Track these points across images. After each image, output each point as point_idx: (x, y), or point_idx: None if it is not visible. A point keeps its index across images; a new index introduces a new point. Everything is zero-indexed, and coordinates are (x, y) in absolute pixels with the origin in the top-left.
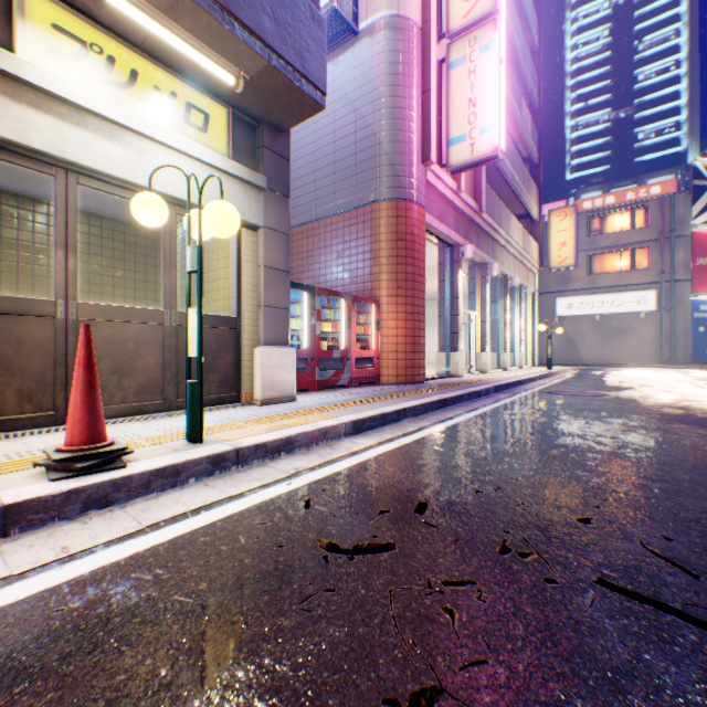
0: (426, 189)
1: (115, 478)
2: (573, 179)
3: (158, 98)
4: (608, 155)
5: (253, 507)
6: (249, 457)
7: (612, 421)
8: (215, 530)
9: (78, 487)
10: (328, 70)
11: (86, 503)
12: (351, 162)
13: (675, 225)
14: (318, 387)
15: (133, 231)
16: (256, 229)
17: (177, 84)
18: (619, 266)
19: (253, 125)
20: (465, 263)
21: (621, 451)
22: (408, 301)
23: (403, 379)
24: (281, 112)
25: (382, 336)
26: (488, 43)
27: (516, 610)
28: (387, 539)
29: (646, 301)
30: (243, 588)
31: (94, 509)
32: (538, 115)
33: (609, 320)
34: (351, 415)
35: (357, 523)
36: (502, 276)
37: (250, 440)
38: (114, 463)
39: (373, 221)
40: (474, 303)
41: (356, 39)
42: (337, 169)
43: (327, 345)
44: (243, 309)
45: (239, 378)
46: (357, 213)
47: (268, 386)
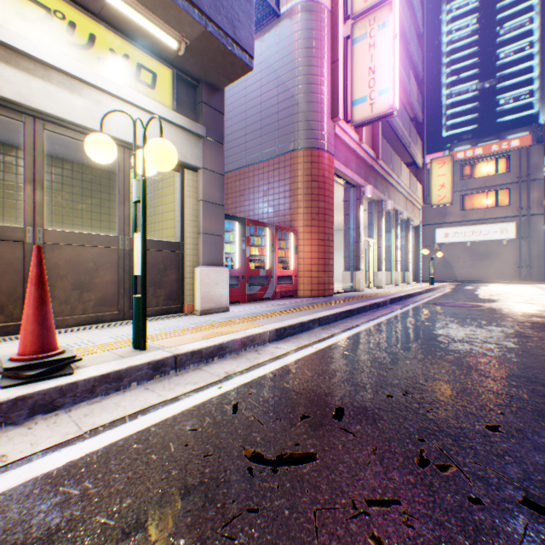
0: (335, 140)
1: (61, 385)
2: (448, 136)
3: (113, 59)
4: (475, 117)
5: (185, 411)
6: (185, 362)
7: (492, 329)
8: (148, 437)
9: (25, 394)
10: (256, 46)
11: (33, 408)
12: (274, 119)
13: (531, 171)
14: (248, 299)
15: (98, 173)
16: (196, 170)
17: (129, 48)
18: (485, 204)
19: (194, 84)
20: (365, 200)
21: (508, 356)
22: (320, 230)
23: (316, 293)
24: (216, 73)
25: (299, 258)
26: (385, 22)
27: (447, 540)
28: (308, 448)
29: (508, 230)
30: (166, 507)
31: (40, 414)
32: (422, 84)
33: (477, 246)
34: (275, 324)
35: (280, 429)
36: (394, 211)
37: (187, 347)
38: (63, 370)
39: (292, 166)
40: (372, 232)
41: (278, 20)
42: (263, 125)
43: (255, 265)
44: (185, 236)
45: (182, 292)
46: (279, 160)
47: (206, 299)
